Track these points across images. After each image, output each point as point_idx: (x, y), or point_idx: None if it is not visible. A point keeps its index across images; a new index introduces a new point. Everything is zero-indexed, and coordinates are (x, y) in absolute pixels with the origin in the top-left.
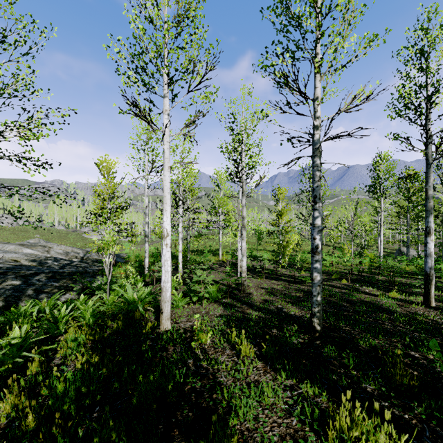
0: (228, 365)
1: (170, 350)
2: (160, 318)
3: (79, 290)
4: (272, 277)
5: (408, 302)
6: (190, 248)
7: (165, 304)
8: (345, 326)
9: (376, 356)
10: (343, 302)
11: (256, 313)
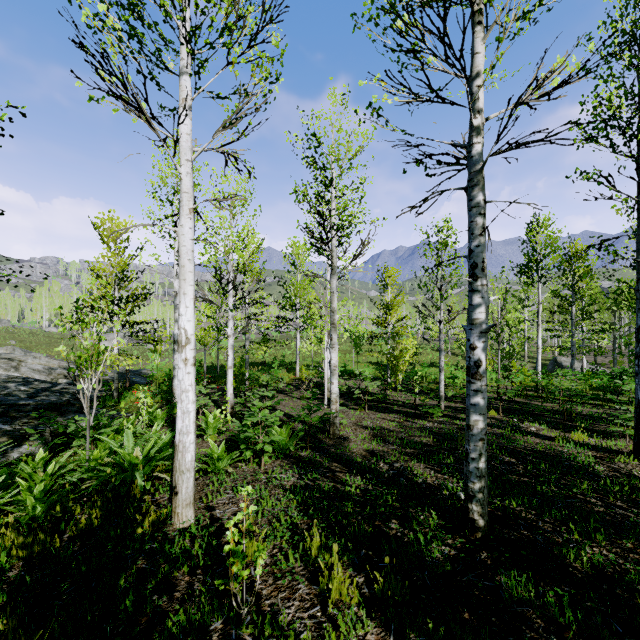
0: (302, 634)
1: (180, 587)
2: (173, 503)
3: (42, 440)
4: (378, 407)
5: (606, 451)
6: (252, 359)
7: (181, 477)
8: (525, 512)
9: (612, 594)
10: (504, 455)
11: (357, 482)
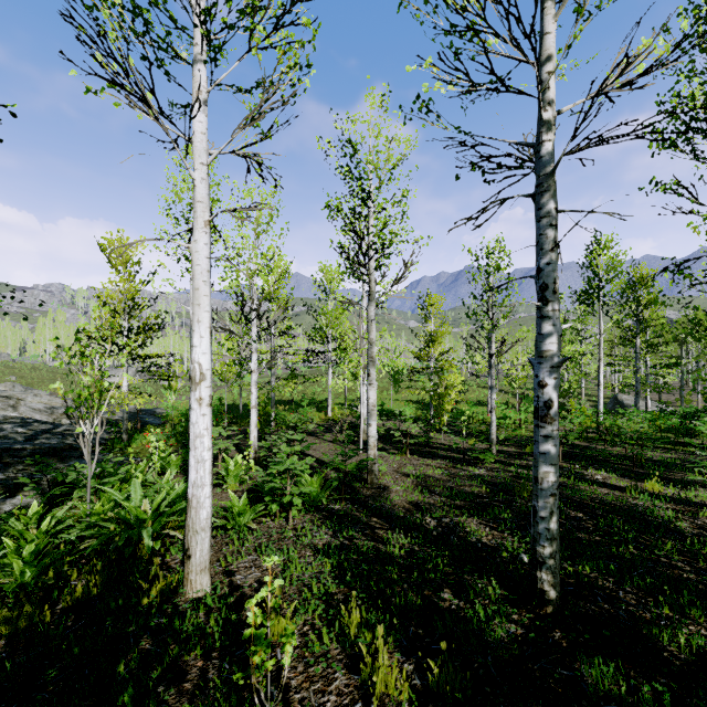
0: None
1: (191, 675)
2: (186, 568)
3: (37, 490)
4: (421, 452)
5: (686, 503)
6: (278, 397)
7: (195, 538)
8: (602, 580)
9: None
10: (569, 509)
11: (400, 541)
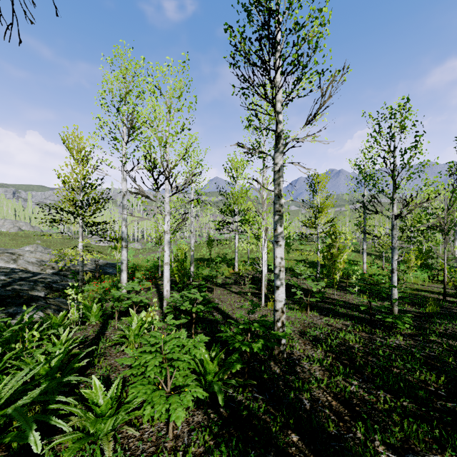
0: None
1: None
2: None
3: None
4: (320, 308)
5: None
6: (202, 256)
7: None
8: None
9: None
10: None
11: None
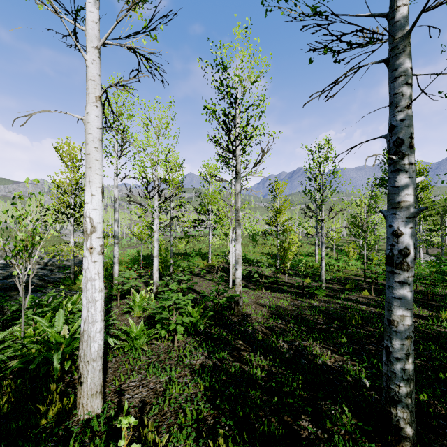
0: None
1: None
2: (79, 392)
3: None
4: (272, 288)
5: None
6: (177, 250)
7: (86, 367)
8: (444, 410)
9: None
10: None
11: (261, 363)
